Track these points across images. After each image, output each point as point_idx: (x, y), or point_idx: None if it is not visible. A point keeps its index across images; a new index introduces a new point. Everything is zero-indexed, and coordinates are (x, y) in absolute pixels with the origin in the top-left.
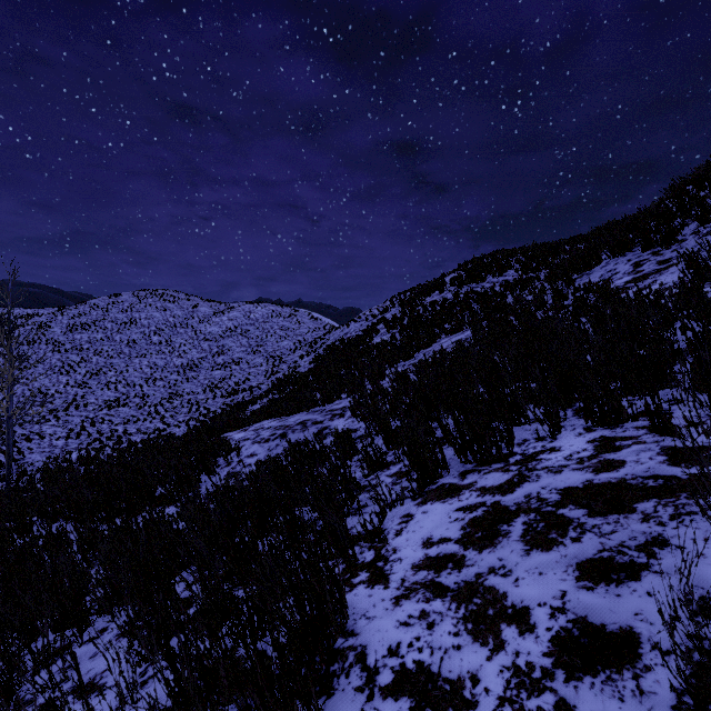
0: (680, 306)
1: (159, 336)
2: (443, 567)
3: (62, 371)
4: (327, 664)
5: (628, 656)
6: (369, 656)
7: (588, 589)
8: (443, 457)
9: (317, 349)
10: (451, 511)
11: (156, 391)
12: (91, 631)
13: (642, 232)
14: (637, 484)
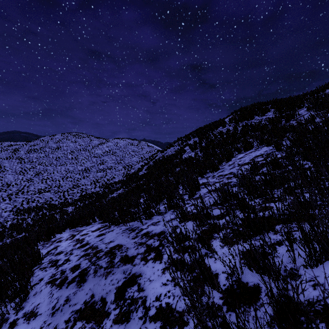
0: None
1: (71, 155)
2: None
3: (21, 173)
4: None
5: None
6: None
7: None
8: None
9: (150, 161)
10: None
11: (66, 183)
12: None
13: None
14: None
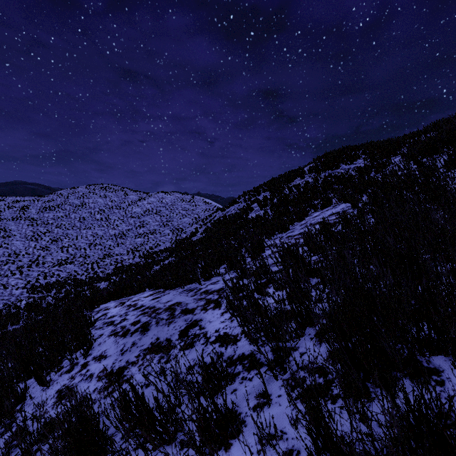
0: None
1: (101, 214)
2: None
3: (33, 239)
4: None
5: None
6: None
7: None
8: None
9: (207, 223)
10: None
11: (95, 253)
12: None
13: None
14: None
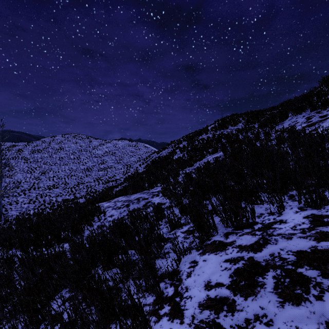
0: None
1: (73, 155)
2: (220, 308)
3: (28, 172)
4: None
5: None
6: None
7: None
8: (214, 224)
9: (147, 161)
10: (221, 261)
11: (71, 181)
12: None
13: (311, 102)
14: None
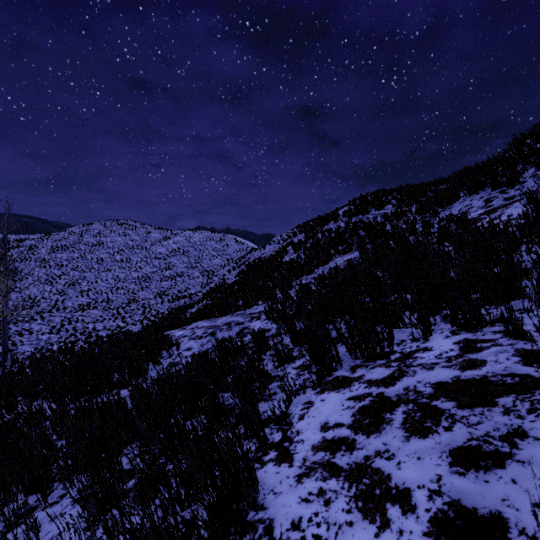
0: (524, 233)
1: (121, 255)
2: (338, 449)
3: (47, 282)
4: (240, 535)
5: (498, 539)
6: (275, 528)
7: (460, 474)
8: (337, 354)
9: (241, 265)
10: (344, 400)
11: (118, 297)
12: (53, 496)
13: (492, 175)
14: (497, 381)
